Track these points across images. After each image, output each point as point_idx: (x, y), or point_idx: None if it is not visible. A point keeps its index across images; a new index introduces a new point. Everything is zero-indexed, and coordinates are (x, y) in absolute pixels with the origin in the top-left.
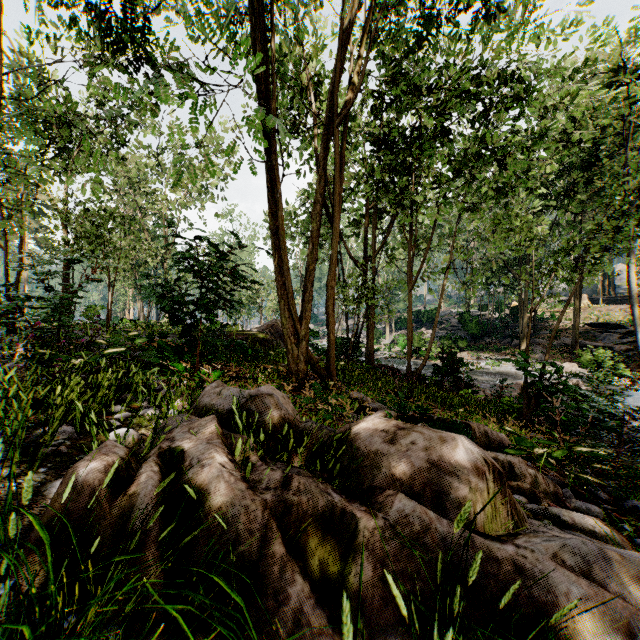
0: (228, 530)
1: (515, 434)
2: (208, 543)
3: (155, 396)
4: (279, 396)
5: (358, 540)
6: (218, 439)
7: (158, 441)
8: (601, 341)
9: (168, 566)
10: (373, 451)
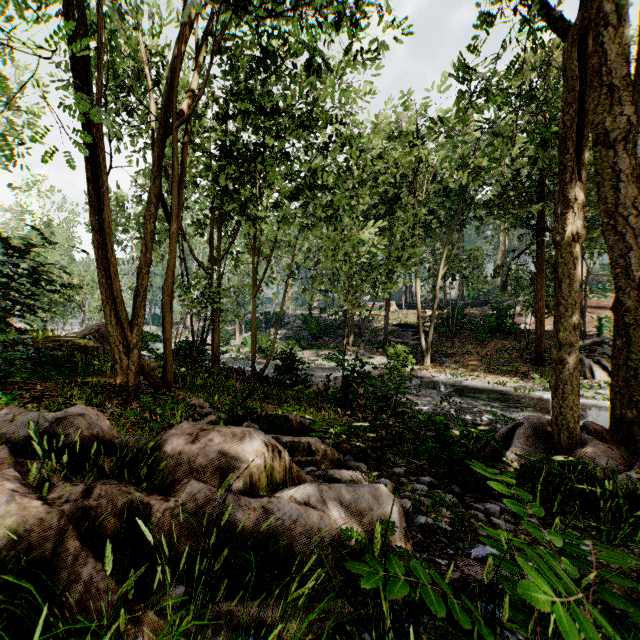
0: (20, 544)
1: (312, 420)
2: None
3: None
4: (92, 415)
5: (151, 522)
6: (11, 468)
7: None
8: (402, 338)
9: None
10: (177, 452)
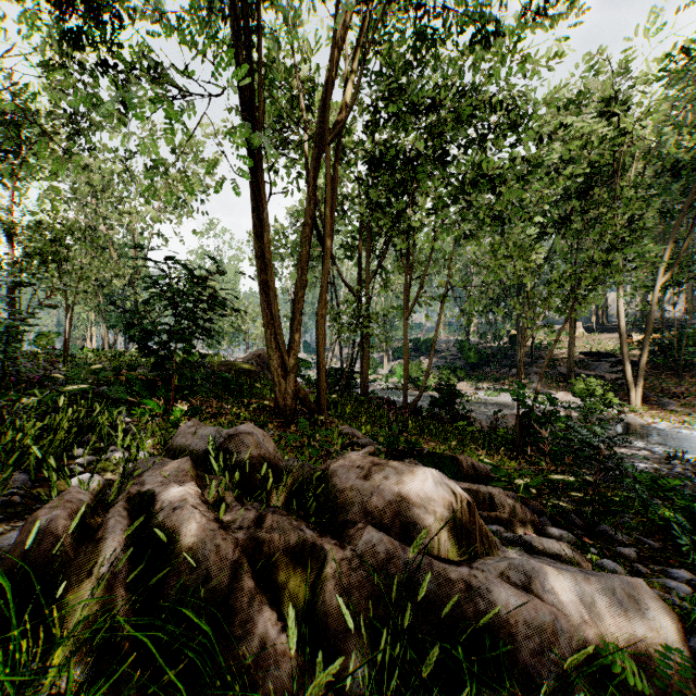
0: (199, 569)
1: (495, 466)
2: (178, 582)
3: (123, 437)
4: (259, 435)
5: (326, 571)
6: (192, 481)
7: (127, 486)
8: (594, 370)
9: (137, 605)
10: (348, 487)
